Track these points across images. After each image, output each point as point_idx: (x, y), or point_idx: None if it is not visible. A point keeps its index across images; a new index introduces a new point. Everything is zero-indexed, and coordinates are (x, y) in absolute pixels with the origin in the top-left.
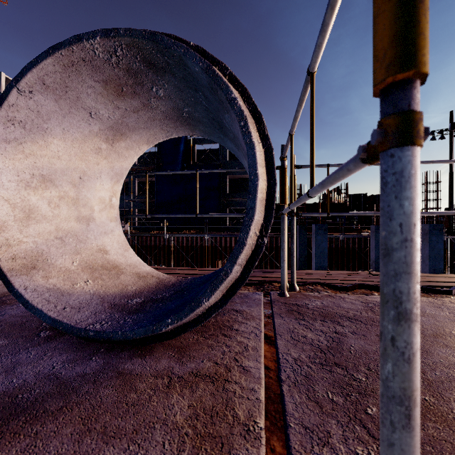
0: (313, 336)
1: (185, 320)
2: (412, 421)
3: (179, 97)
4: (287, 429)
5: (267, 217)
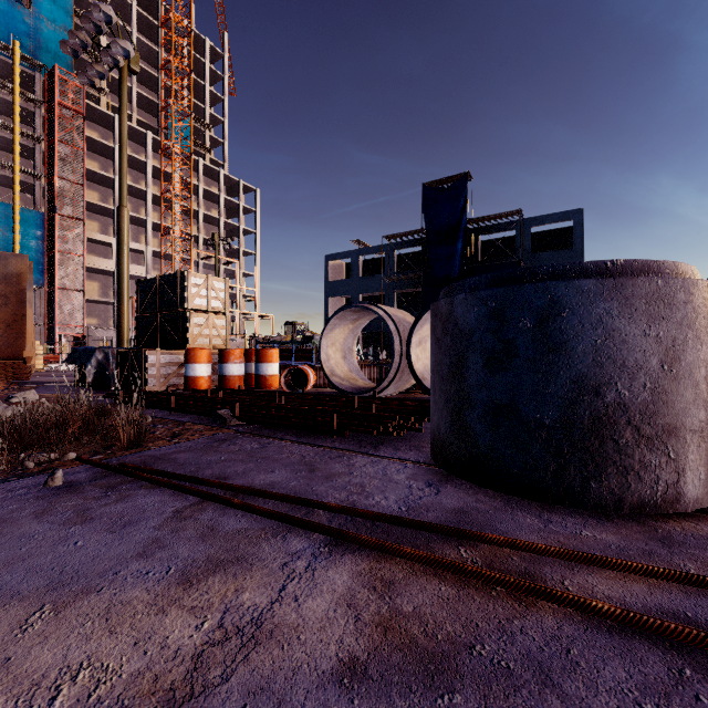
0: None
1: None
2: None
3: None
4: None
5: None
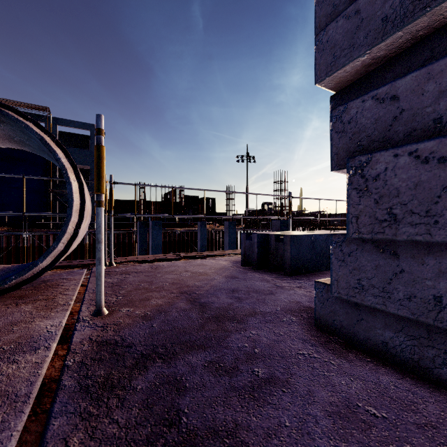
0: (111, 280)
1: (25, 276)
2: (101, 263)
3: (13, 132)
4: (83, 301)
5: (80, 218)
